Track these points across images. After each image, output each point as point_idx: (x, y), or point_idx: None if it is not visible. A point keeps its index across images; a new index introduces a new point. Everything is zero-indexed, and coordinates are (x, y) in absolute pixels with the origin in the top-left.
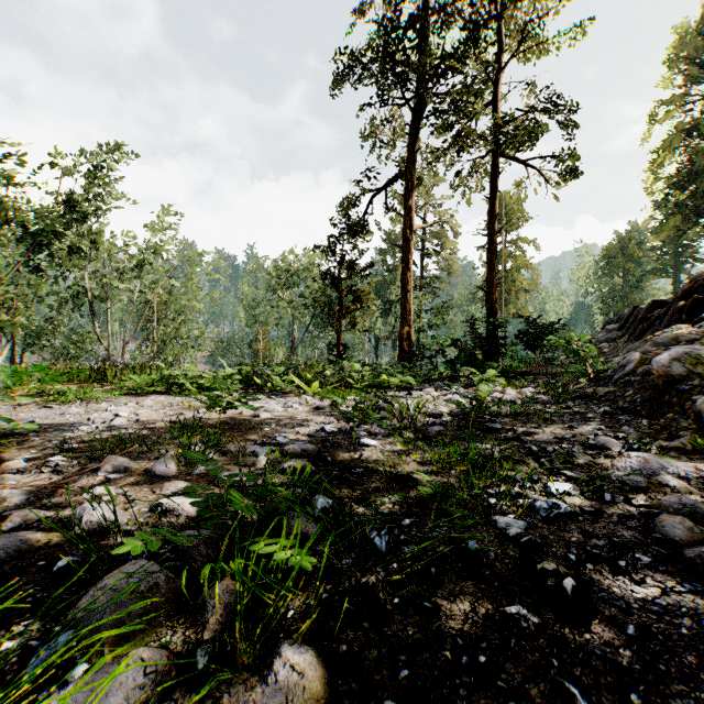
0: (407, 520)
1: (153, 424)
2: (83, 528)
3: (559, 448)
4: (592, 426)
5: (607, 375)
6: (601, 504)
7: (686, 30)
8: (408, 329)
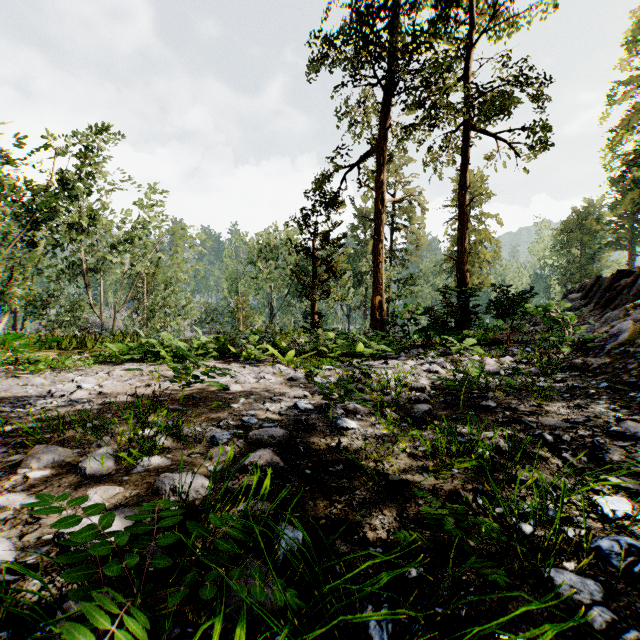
0: (413, 571)
1: (114, 397)
2: None
3: (576, 436)
4: (602, 405)
5: (596, 345)
6: None
7: None
8: (380, 298)
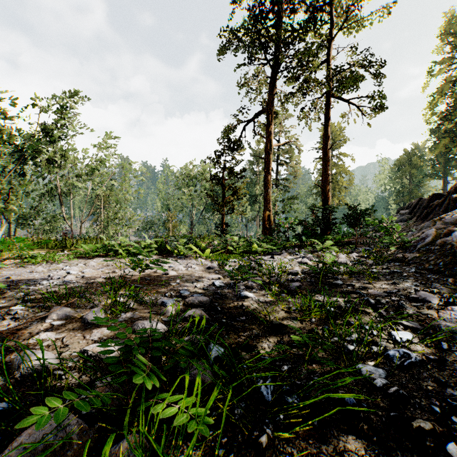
0: (285, 367)
1: (93, 279)
2: (21, 373)
3: (389, 300)
4: (409, 282)
5: (411, 245)
6: (440, 352)
7: (453, 15)
8: (269, 213)
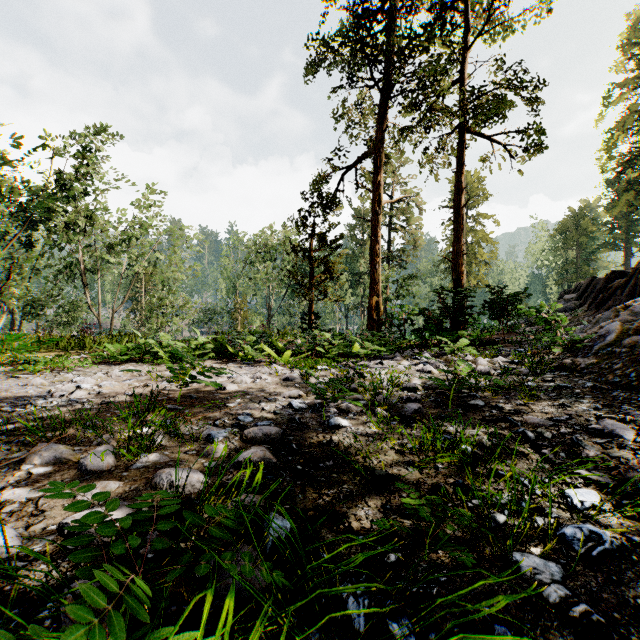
0: (392, 556)
1: (113, 397)
2: None
3: (557, 433)
4: (586, 404)
5: (585, 345)
6: None
7: (639, 17)
8: (377, 299)
